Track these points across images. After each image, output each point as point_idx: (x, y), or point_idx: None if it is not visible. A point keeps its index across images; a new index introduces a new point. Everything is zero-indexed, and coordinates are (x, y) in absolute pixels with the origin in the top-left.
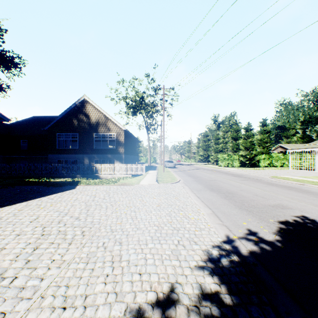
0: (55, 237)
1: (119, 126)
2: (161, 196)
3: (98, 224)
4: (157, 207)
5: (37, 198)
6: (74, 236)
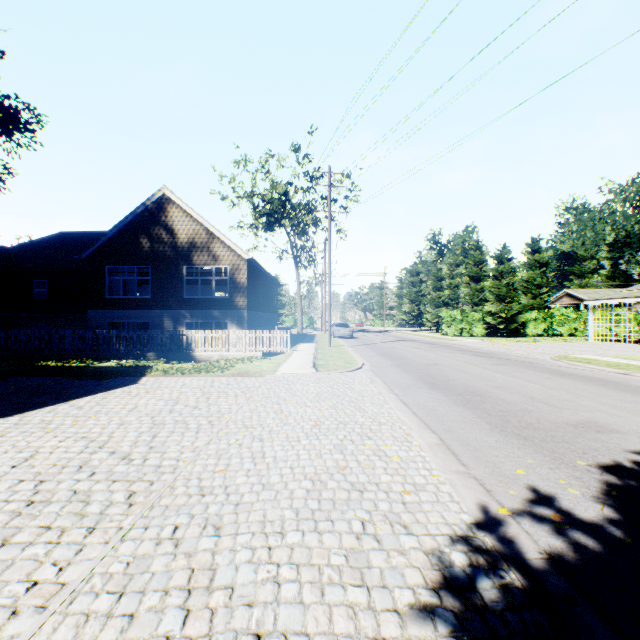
0: (58, 511)
1: (237, 252)
2: (323, 400)
3: (171, 473)
4: (314, 428)
5: (46, 407)
6: (107, 508)
